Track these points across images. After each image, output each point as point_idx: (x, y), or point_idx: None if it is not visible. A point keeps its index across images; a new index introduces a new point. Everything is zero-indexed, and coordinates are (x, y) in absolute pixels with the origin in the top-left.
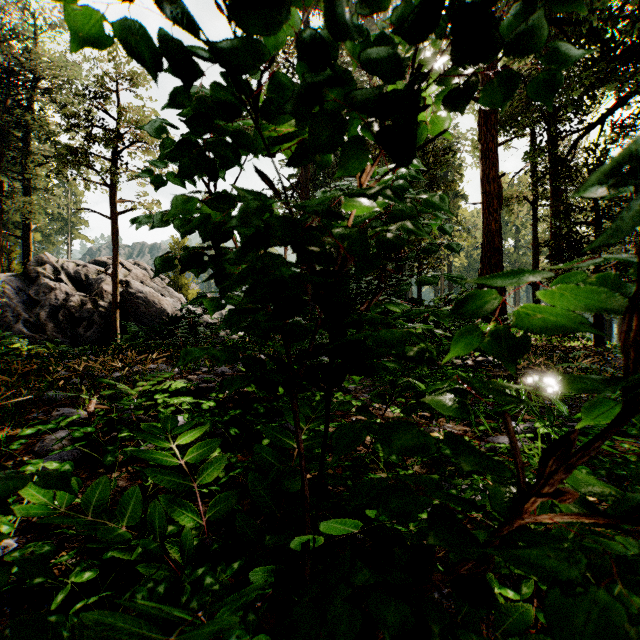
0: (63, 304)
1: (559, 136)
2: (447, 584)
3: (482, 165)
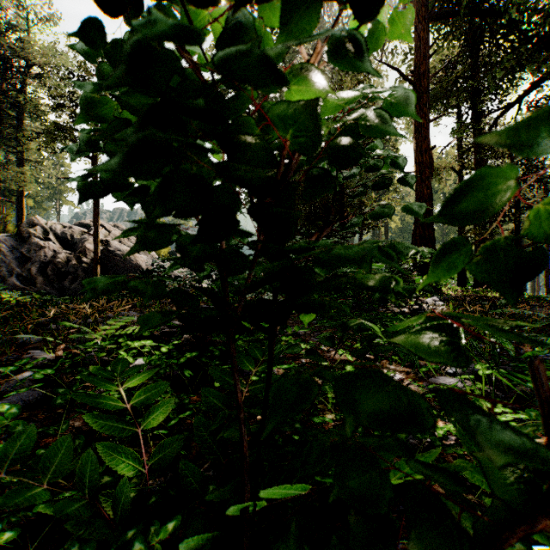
0: (51, 260)
1: (482, 114)
2: (402, 541)
3: (415, 139)
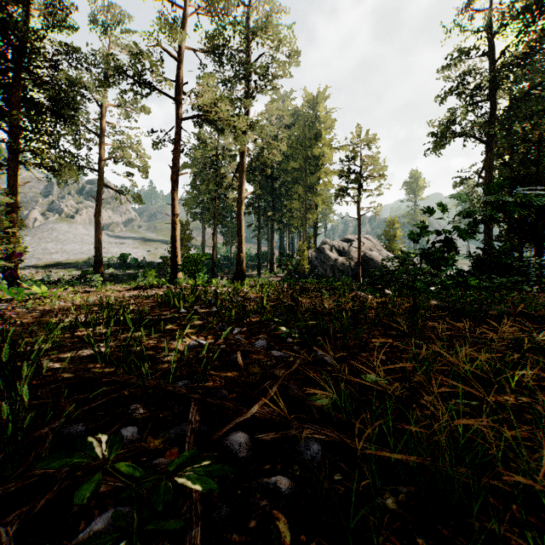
0: (334, 264)
1: None
2: None
3: None
